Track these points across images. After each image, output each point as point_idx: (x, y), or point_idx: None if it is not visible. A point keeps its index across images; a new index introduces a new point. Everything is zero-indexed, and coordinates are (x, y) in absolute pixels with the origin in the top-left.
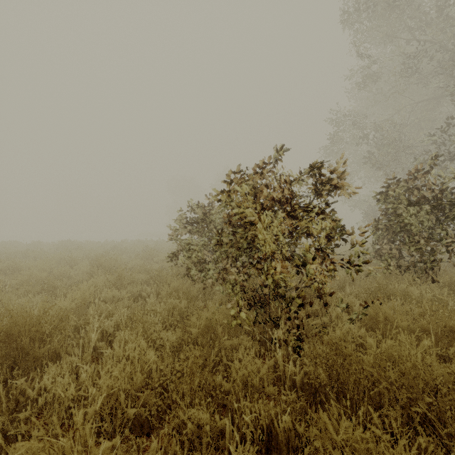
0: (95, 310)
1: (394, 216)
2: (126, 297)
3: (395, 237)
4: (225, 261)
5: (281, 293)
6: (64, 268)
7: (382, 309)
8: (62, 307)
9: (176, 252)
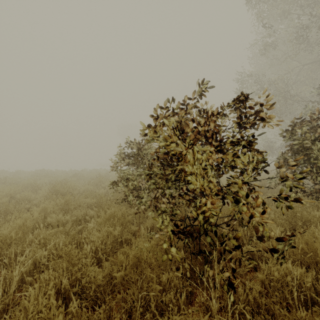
0: (35, 237)
1: (296, 151)
2: (71, 220)
3: (297, 168)
4: (156, 190)
5: (214, 229)
6: (26, 193)
7: (316, 245)
8: (1, 235)
9: (117, 181)
